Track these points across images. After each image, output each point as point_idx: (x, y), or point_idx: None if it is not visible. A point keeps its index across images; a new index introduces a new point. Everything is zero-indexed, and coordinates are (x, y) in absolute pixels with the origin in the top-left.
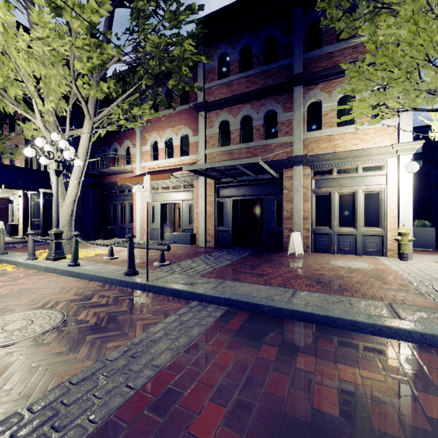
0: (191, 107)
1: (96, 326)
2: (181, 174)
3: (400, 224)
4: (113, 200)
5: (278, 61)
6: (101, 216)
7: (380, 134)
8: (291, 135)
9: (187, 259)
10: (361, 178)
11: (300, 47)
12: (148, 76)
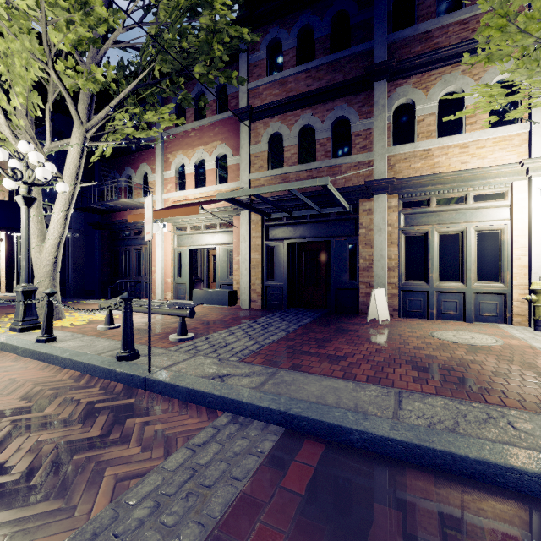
0: (231, 116)
1: (20, 482)
2: (217, 208)
3: (533, 277)
4: (126, 245)
5: (351, 47)
6: (110, 266)
7: (502, 147)
8: (370, 151)
9: (221, 329)
10: (472, 212)
11: (384, 25)
12: (162, 57)
